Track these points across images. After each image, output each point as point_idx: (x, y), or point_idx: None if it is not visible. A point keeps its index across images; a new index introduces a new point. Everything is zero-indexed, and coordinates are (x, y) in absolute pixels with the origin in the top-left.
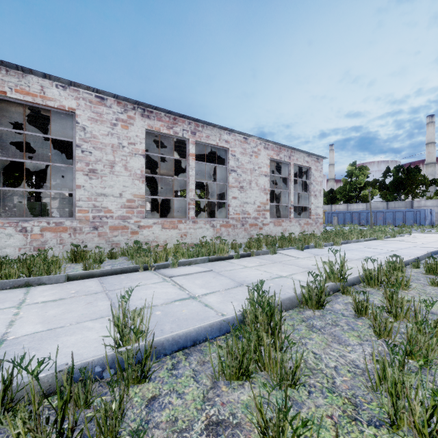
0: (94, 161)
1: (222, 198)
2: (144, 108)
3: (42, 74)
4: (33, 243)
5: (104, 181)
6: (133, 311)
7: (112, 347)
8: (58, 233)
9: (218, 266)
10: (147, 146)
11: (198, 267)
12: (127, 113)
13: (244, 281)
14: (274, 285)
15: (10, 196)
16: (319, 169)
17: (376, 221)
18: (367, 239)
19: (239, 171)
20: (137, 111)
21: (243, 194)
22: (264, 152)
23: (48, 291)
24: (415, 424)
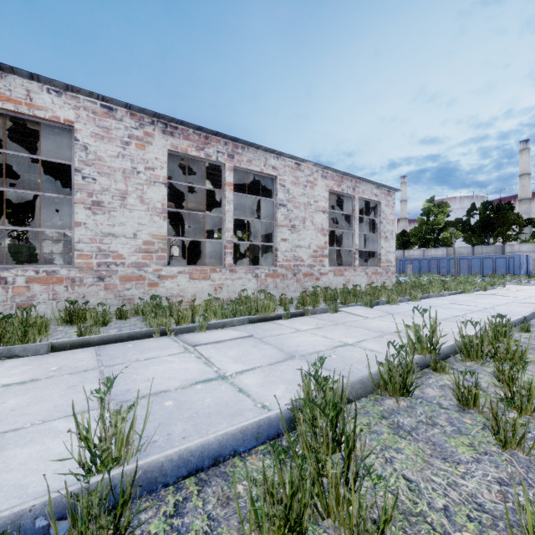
0: (100, 191)
1: (268, 241)
2: (166, 122)
3: (27, 74)
4: (15, 298)
5: (112, 216)
6: (116, 412)
7: (76, 475)
8: (50, 285)
9: (261, 329)
10: (172, 173)
11: (235, 331)
12: (144, 129)
13: (296, 352)
14: (338, 358)
15: (5, 239)
16: (390, 204)
17: (460, 270)
18: (452, 293)
19: (289, 206)
20: (157, 126)
21: (295, 235)
22: (322, 182)
23: (19, 368)
24: None
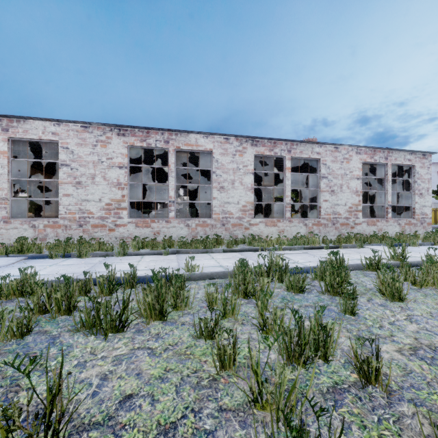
0: (223, 181)
1: (313, 198)
2: (253, 139)
3: (197, 132)
4: (192, 233)
5: (228, 193)
6: (276, 256)
7: None
8: (204, 227)
9: (311, 252)
10: None
11: (297, 251)
12: (242, 146)
13: None
14: (352, 262)
15: None
16: (426, 166)
17: None
18: None
19: (329, 177)
20: (249, 142)
21: (334, 197)
22: (356, 157)
23: (219, 255)
24: (380, 281)
